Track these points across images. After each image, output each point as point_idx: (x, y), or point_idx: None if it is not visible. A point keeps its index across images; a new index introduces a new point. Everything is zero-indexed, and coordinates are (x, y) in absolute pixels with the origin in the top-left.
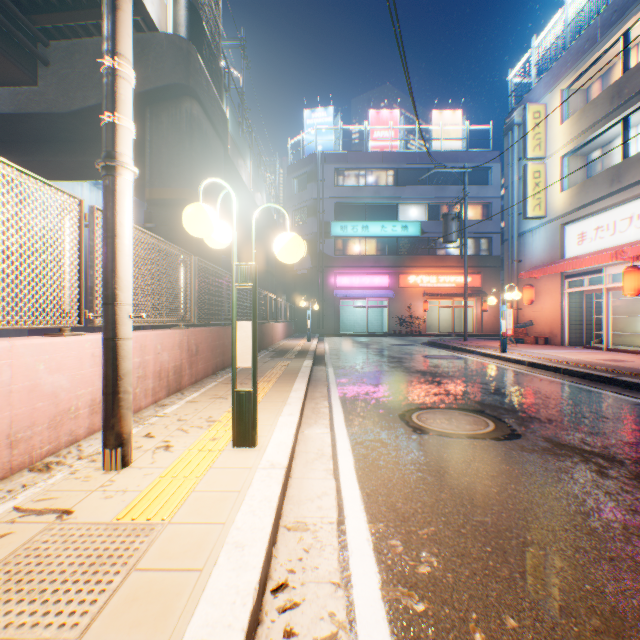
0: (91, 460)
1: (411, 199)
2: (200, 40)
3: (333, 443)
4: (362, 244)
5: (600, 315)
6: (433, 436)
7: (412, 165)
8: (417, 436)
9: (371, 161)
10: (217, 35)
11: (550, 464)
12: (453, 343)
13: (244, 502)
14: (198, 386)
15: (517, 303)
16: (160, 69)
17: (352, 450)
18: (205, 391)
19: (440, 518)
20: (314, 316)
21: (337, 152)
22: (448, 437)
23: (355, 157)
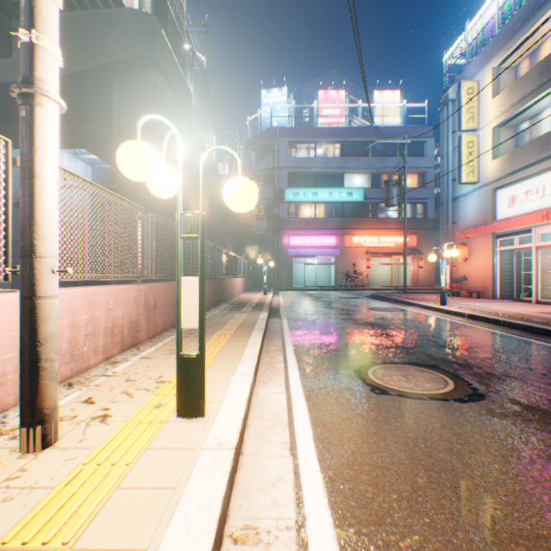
0: (11, 437)
1: (355, 169)
2: (164, 17)
3: (289, 406)
4: (312, 208)
5: (528, 271)
6: (393, 397)
7: (356, 139)
8: (376, 397)
9: (320, 135)
10: (181, 15)
11: (528, 434)
12: (395, 296)
13: (178, 508)
14: (155, 340)
15: (451, 260)
16: (126, 42)
17: (309, 415)
18: (161, 346)
19: (423, 519)
20: (270, 272)
21: (290, 127)
22: (409, 398)
23: (306, 132)
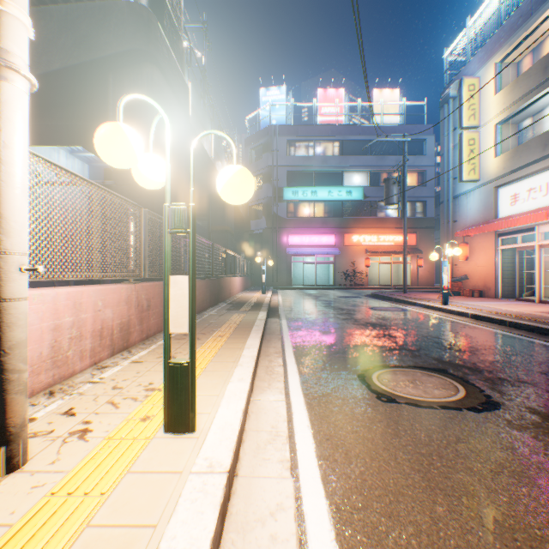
0: None
1: (355, 167)
2: (161, 10)
3: (289, 416)
4: (311, 207)
5: (530, 270)
6: (401, 405)
7: (355, 137)
8: (383, 405)
9: (319, 133)
10: (178, 10)
11: None
12: (395, 295)
13: None
14: (148, 342)
15: (452, 259)
16: (121, 35)
17: (311, 427)
18: (154, 348)
19: None
20: (269, 271)
21: (289, 125)
22: (419, 407)
23: (305, 130)
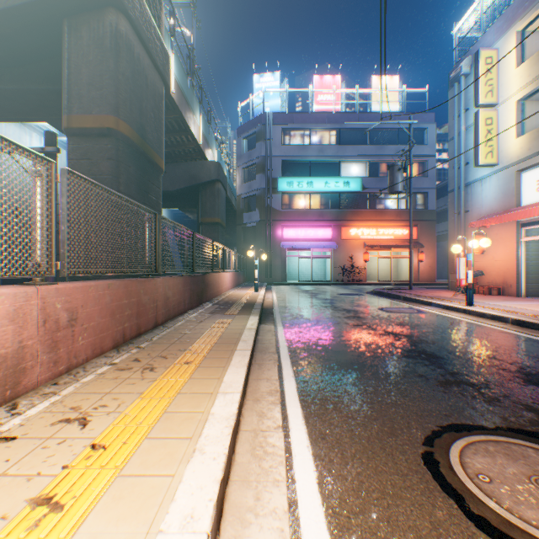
0: None
1: (352, 157)
2: None
3: None
4: (307, 199)
5: None
6: None
7: (353, 125)
8: None
9: (315, 121)
10: None
11: None
12: (402, 293)
13: None
14: (65, 380)
15: (463, 253)
16: None
17: None
18: (67, 395)
19: None
20: (262, 266)
21: (284, 113)
22: None
23: (300, 118)
